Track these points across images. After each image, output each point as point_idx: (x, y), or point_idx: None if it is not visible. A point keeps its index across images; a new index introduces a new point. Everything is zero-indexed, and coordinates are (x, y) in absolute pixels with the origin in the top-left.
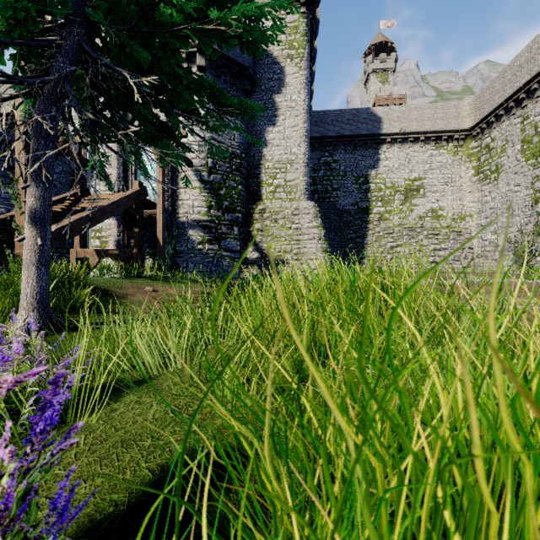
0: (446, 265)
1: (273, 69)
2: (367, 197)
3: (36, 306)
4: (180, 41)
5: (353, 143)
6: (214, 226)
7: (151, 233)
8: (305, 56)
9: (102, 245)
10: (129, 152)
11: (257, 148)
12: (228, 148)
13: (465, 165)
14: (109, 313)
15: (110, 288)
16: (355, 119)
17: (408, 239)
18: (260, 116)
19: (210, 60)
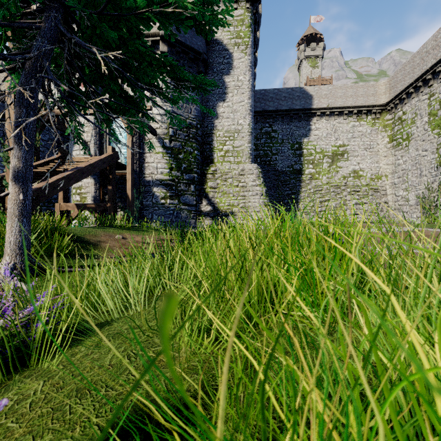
0: (366, 216)
1: (223, 55)
2: (300, 161)
3: (19, 252)
4: (143, 23)
5: (289, 116)
6: (174, 184)
7: (122, 190)
8: (249, 44)
9: (82, 200)
10: (101, 121)
11: (210, 119)
12: (186, 119)
13: (381, 134)
14: (83, 257)
15: (85, 236)
16: (291, 96)
17: (334, 195)
18: (212, 93)
19: (171, 47)
